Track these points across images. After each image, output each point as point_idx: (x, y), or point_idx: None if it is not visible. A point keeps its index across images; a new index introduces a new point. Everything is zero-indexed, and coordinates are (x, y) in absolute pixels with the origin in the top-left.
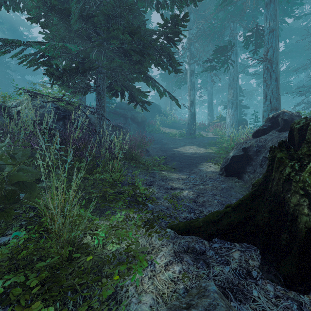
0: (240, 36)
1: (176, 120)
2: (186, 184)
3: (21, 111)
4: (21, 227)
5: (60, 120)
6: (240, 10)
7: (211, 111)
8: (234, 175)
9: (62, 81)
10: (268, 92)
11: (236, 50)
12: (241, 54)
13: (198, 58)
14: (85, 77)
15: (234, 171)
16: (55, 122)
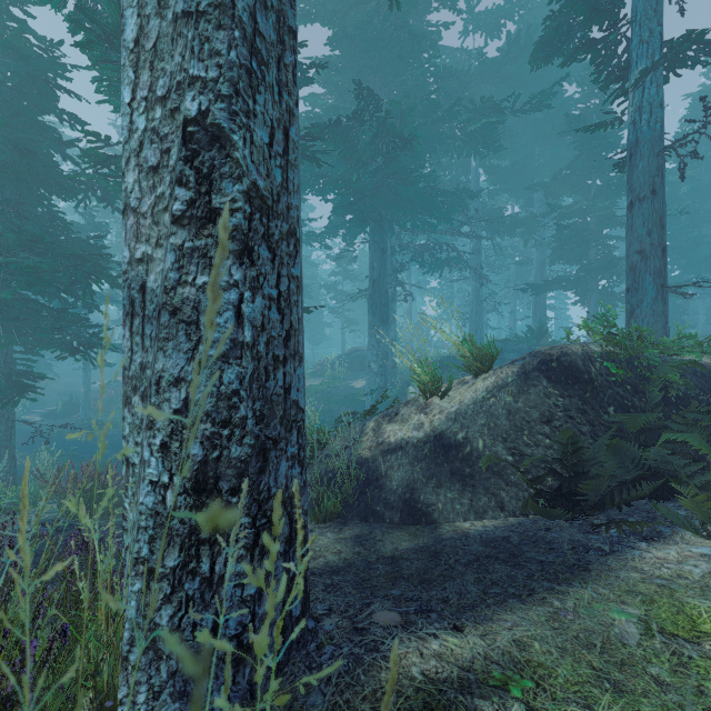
0: None
1: None
2: None
3: None
4: None
5: None
6: None
7: None
8: None
9: None
10: None
11: None
12: None
13: None
14: None
15: None
16: None
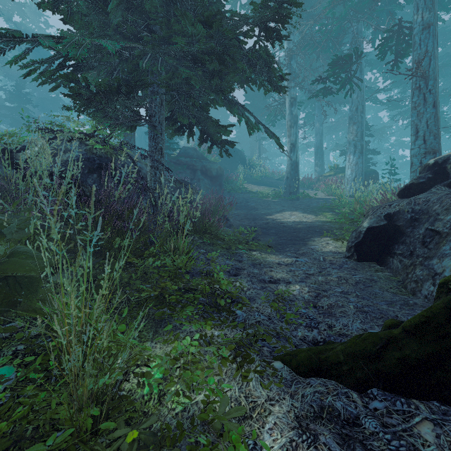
0: (368, 42)
1: (268, 173)
2: (294, 273)
3: (31, 155)
4: (15, 356)
5: (94, 171)
6: (369, 3)
7: (321, 158)
8: (372, 258)
9: (95, 108)
10: (421, 125)
11: (362, 65)
12: (365, 73)
13: (303, 79)
14: (132, 101)
15: (371, 253)
16: (86, 174)
